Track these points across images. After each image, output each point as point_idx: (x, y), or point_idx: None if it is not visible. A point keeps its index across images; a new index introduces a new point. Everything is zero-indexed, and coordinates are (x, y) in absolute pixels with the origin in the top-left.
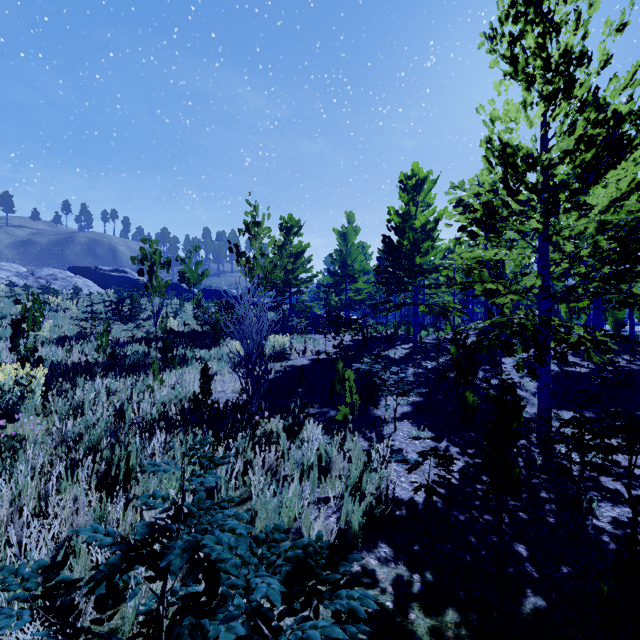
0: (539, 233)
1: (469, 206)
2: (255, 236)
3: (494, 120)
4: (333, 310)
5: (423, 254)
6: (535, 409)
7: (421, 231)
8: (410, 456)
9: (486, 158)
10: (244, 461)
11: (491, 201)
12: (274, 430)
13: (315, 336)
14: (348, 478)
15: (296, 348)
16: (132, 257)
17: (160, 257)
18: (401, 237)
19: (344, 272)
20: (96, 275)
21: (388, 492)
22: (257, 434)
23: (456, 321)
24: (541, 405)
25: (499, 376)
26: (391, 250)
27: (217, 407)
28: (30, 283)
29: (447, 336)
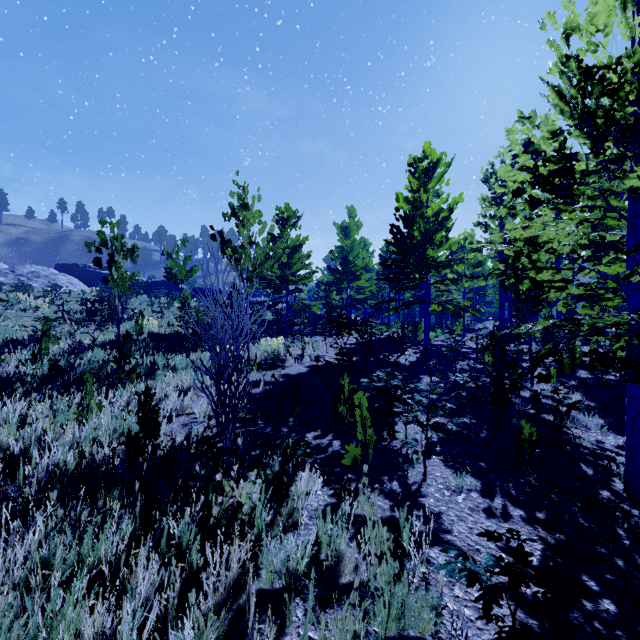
0: (630, 198)
1: (540, 153)
2: (243, 221)
3: (570, 33)
4: (334, 309)
5: (436, 246)
6: (593, 434)
7: (433, 220)
8: (457, 530)
9: (556, 90)
10: (187, 566)
11: (556, 156)
12: (244, 501)
13: (314, 338)
14: (373, 636)
15: (292, 352)
16: (87, 243)
17: (124, 244)
18: (411, 227)
19: (345, 269)
20: (84, 273)
21: (442, 635)
22: (213, 512)
23: (465, 321)
24: (634, 443)
25: (529, 386)
26: (399, 242)
27: (172, 445)
28: (9, 281)
29: (457, 338)
